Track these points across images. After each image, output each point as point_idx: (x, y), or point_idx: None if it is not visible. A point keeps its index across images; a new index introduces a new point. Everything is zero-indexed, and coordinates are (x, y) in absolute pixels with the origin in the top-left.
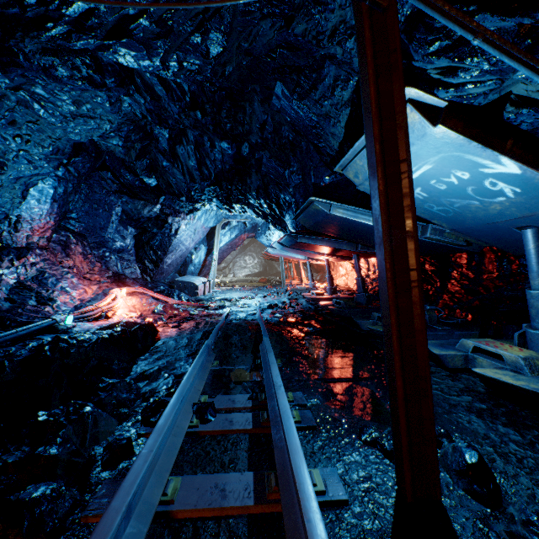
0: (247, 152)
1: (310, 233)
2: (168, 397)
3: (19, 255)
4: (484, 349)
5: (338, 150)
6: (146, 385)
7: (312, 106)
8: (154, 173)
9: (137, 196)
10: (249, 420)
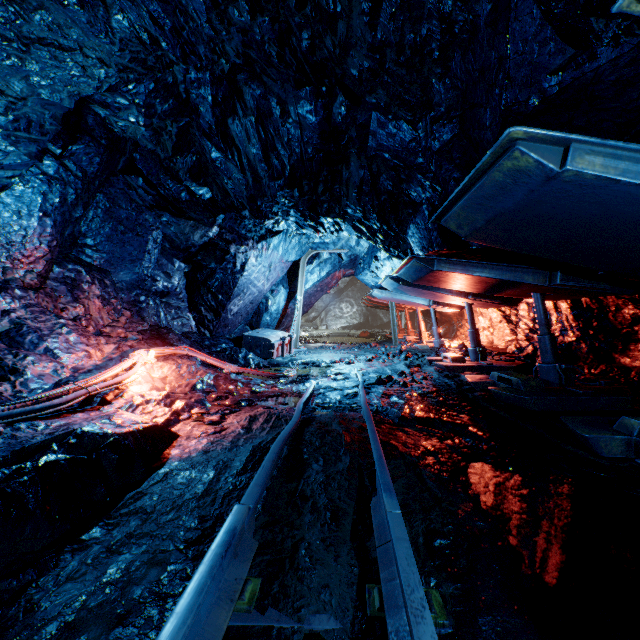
0: (342, 113)
1: (454, 256)
2: None
3: None
4: None
5: None
6: None
7: None
8: (205, 178)
9: (184, 214)
10: None
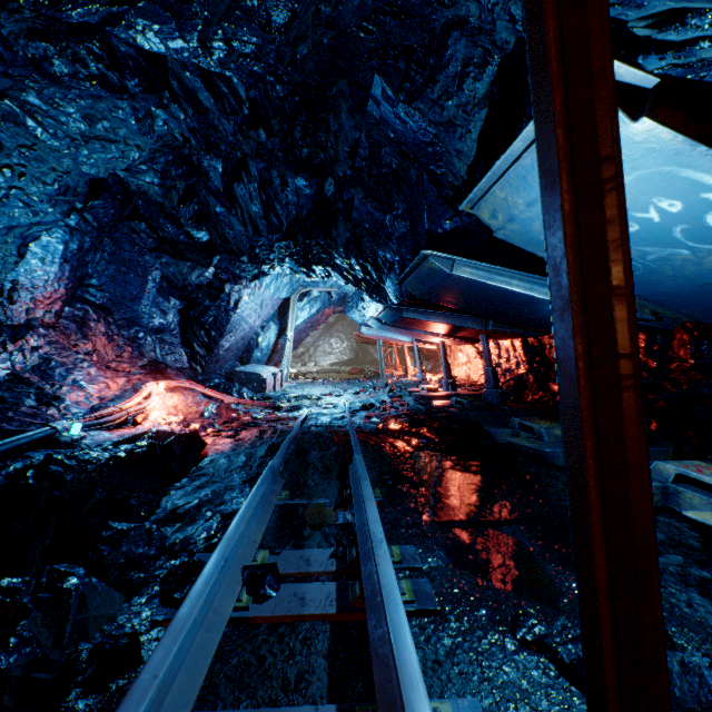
0: (331, 191)
1: (420, 305)
2: (208, 553)
3: (15, 336)
4: (692, 478)
5: (466, 177)
6: (176, 530)
7: (427, 110)
8: (205, 224)
9: (182, 256)
10: (332, 597)
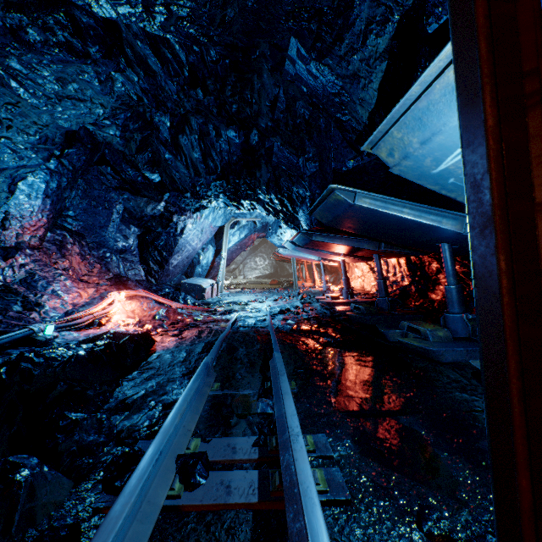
0: (256, 140)
1: (326, 231)
2: (149, 440)
3: (6, 255)
4: None
5: (367, 122)
6: (124, 418)
7: (335, 65)
8: (157, 168)
9: (140, 193)
10: (254, 486)
